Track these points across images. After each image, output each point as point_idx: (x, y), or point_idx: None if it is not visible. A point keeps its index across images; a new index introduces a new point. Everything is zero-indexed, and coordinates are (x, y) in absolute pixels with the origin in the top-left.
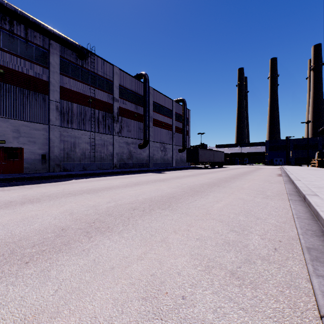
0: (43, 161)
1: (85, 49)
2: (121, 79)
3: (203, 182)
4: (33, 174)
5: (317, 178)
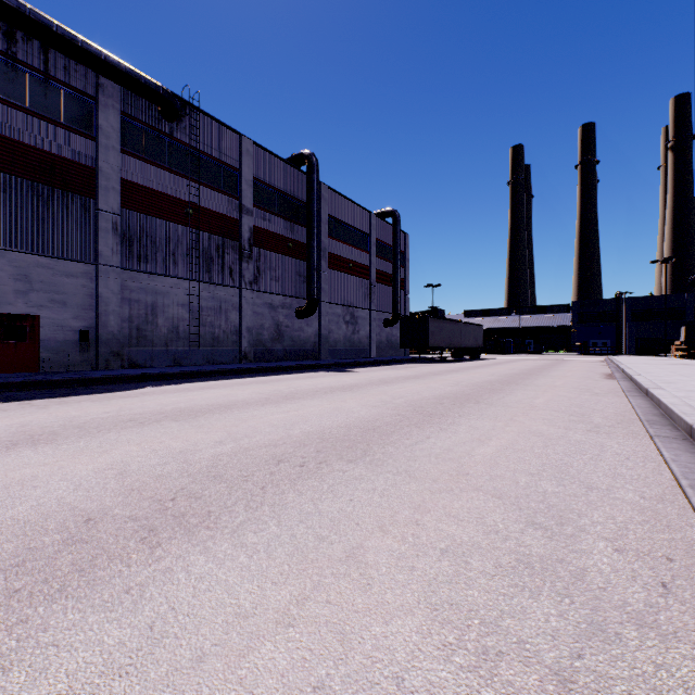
0: (83, 345)
1: (178, 99)
2: (257, 166)
3: (442, 393)
4: (59, 375)
5: None
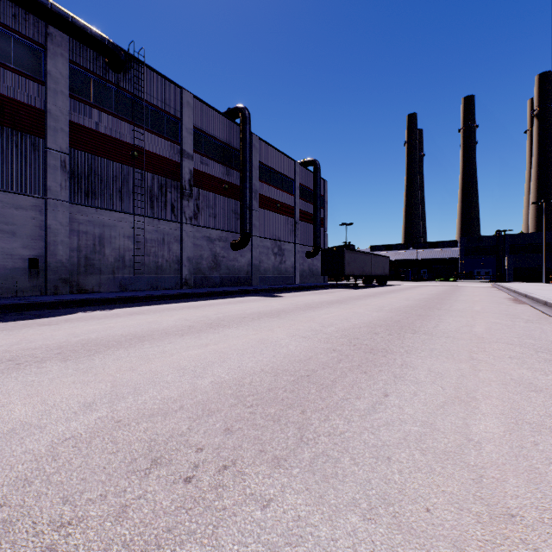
0: (32, 272)
1: (124, 53)
2: (197, 117)
3: (370, 319)
4: None
5: None
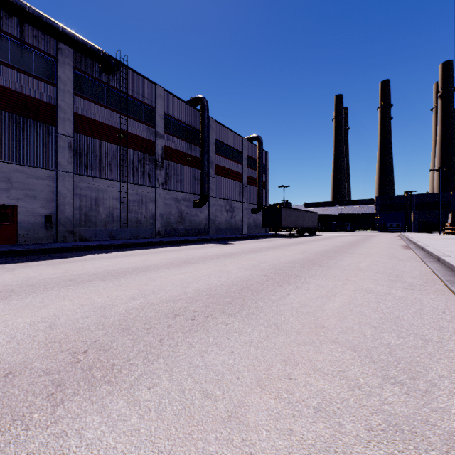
0: (48, 225)
1: (113, 59)
2: (167, 105)
3: (293, 259)
4: (29, 246)
5: None
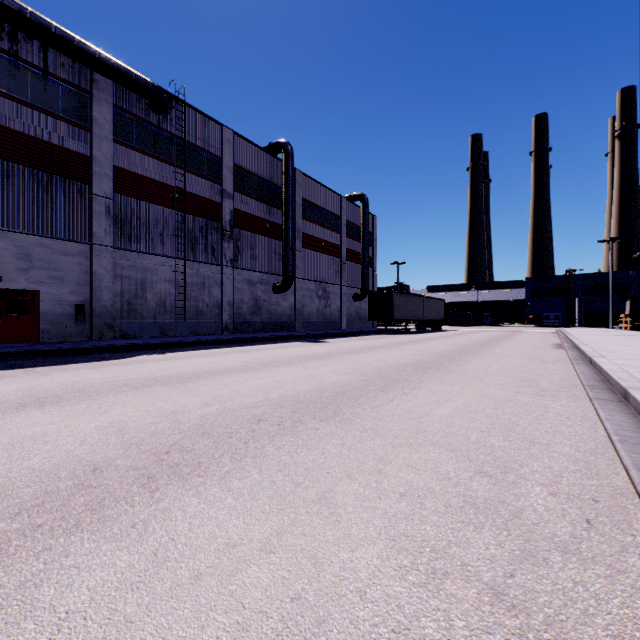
0: (79, 317)
1: (165, 93)
2: (238, 154)
3: (405, 361)
4: (58, 345)
5: (639, 353)
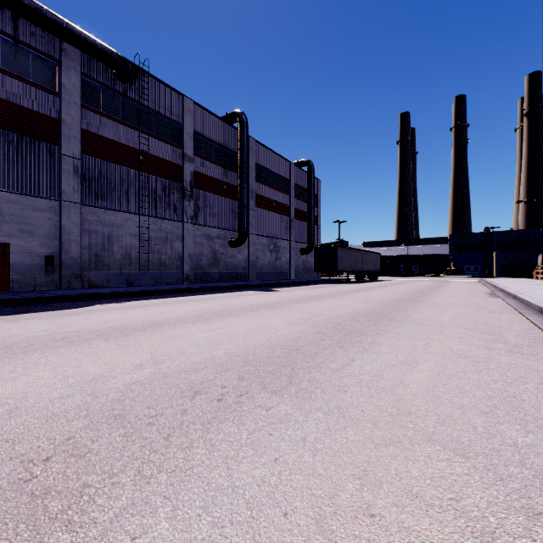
0: (48, 268)
1: (130, 64)
2: (197, 122)
3: (355, 310)
4: (23, 294)
5: None
